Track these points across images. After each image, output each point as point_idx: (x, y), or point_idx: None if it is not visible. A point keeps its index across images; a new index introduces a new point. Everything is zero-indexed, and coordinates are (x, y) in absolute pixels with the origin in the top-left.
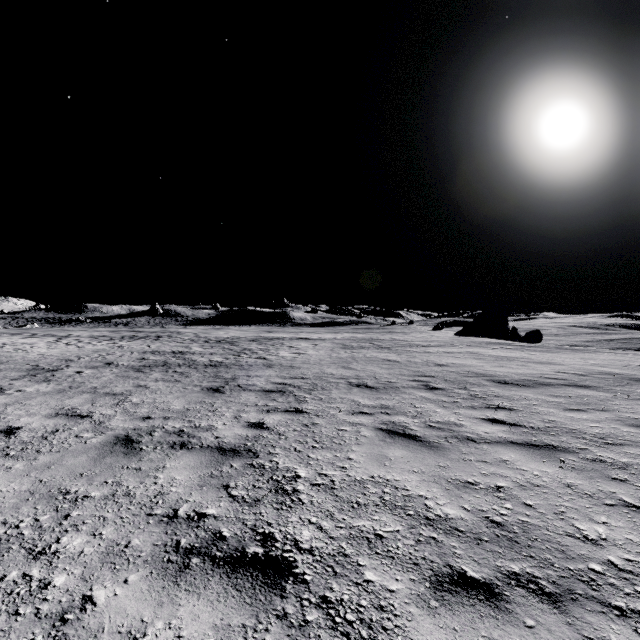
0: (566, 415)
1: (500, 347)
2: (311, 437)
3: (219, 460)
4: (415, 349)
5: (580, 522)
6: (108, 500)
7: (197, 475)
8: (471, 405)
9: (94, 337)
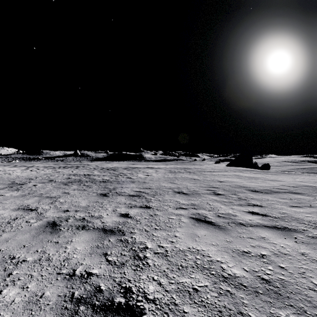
0: (291, 209)
1: (250, 172)
2: (154, 222)
3: (102, 237)
4: (207, 173)
5: (315, 279)
6: (36, 263)
7: (89, 246)
8: (239, 204)
9: (45, 167)
